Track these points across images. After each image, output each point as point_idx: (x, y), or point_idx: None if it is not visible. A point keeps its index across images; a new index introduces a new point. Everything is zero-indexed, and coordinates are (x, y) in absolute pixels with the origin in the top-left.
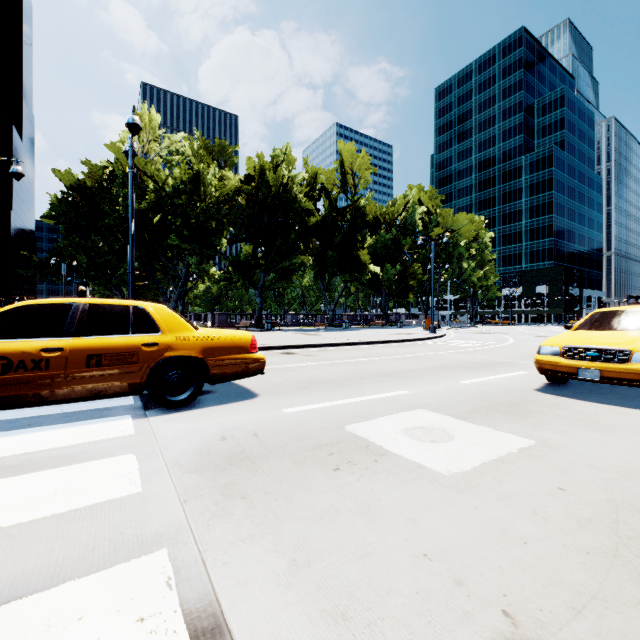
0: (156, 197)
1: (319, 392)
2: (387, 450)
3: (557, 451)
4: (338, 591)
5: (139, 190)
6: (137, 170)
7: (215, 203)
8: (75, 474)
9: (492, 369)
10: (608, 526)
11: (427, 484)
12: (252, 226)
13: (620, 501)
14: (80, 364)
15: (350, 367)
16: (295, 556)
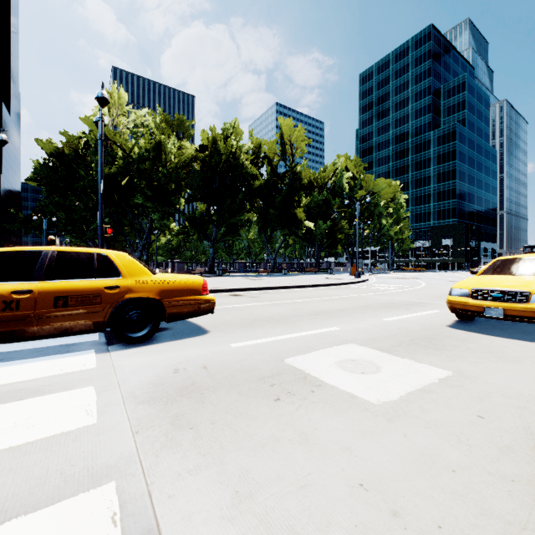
0: (124, 163)
1: (262, 329)
2: (322, 381)
3: (472, 381)
4: (279, 525)
5: (109, 157)
6: (108, 140)
7: (174, 168)
8: (37, 406)
9: (409, 308)
10: (527, 453)
11: (359, 413)
12: (206, 188)
13: (534, 428)
14: (48, 305)
15: (289, 307)
16: (238, 488)
